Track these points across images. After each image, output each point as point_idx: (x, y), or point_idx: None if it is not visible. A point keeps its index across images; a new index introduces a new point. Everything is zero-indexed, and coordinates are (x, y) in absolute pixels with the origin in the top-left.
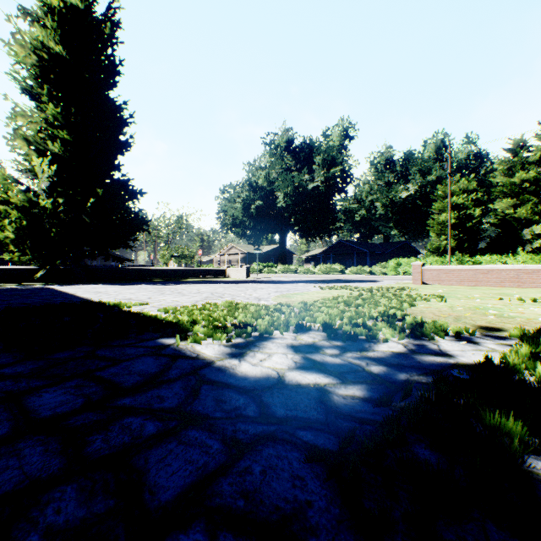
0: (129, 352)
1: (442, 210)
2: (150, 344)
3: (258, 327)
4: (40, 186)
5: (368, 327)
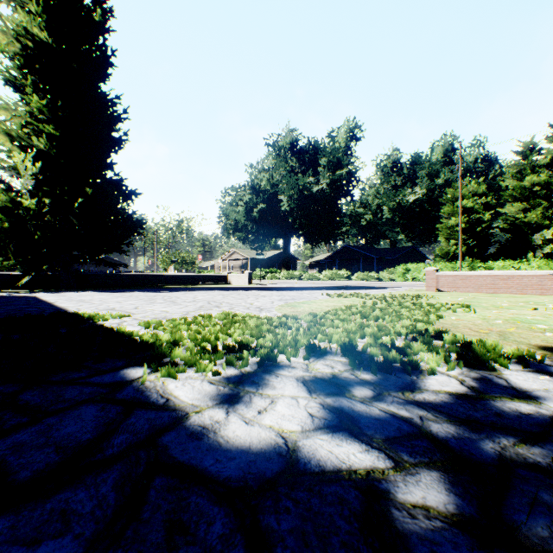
0: (69, 394)
1: (451, 213)
2: (105, 379)
3: (257, 349)
4: (23, 185)
5: (401, 350)
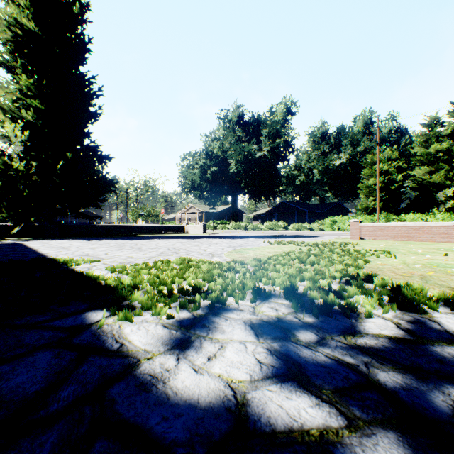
0: (28, 339)
1: (370, 175)
2: (66, 323)
3: (209, 292)
4: (14, 150)
5: (338, 294)
